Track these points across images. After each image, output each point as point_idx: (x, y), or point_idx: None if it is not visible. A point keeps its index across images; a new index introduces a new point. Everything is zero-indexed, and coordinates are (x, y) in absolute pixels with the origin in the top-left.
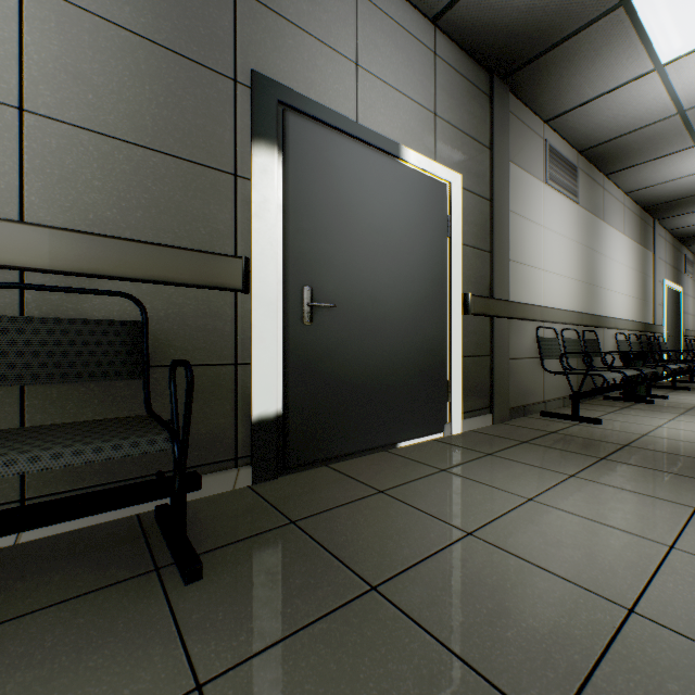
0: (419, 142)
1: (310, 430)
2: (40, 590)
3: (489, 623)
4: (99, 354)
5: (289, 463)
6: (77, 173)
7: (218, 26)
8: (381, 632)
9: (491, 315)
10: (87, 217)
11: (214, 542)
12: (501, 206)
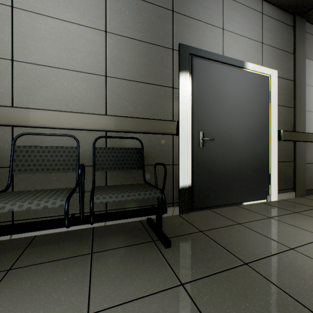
0: (253, 58)
1: (202, 193)
2: (118, 241)
3: (311, 290)
4: (128, 160)
5: (193, 206)
6: (121, 95)
7: (166, 29)
8: (254, 282)
9: (294, 140)
10: (124, 111)
11: (171, 234)
12: (300, 83)
